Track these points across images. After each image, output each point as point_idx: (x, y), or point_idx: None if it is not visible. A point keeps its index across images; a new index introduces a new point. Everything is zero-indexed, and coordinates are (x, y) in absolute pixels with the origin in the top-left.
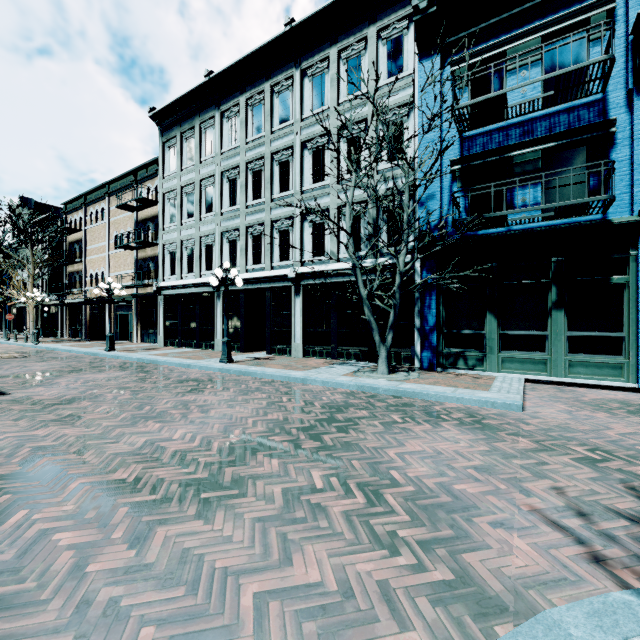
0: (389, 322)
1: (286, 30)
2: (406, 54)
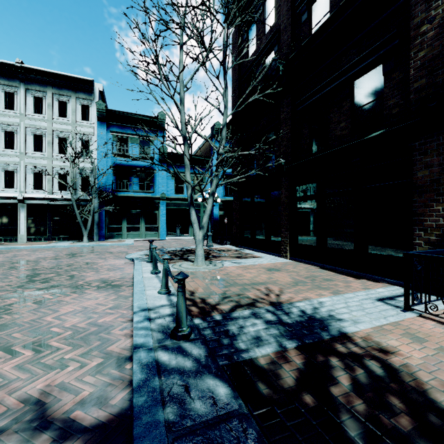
0: (88, 223)
1: (17, 65)
2: (91, 114)
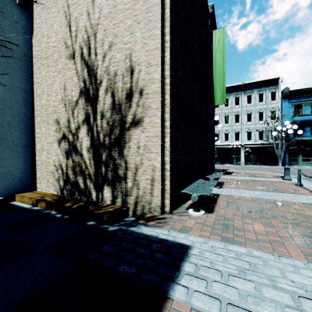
0: (281, 156)
1: (242, 84)
2: (276, 96)
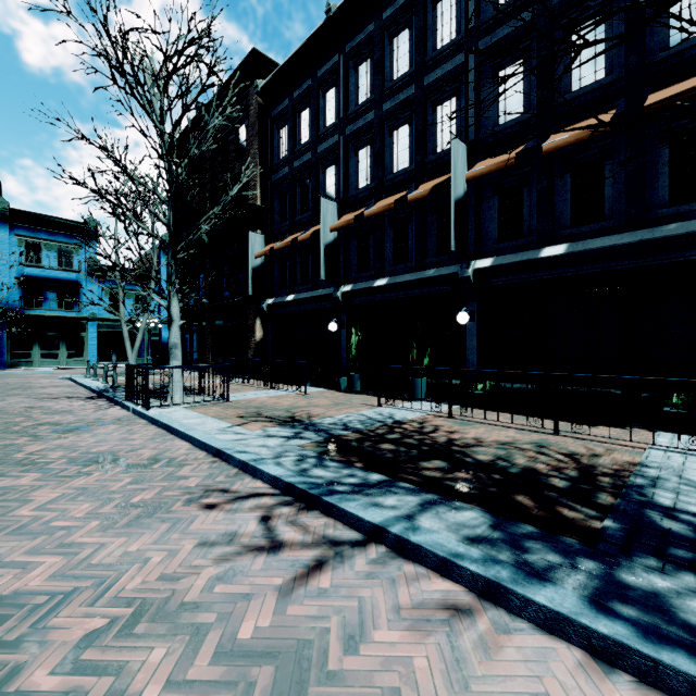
0: None
1: None
2: None
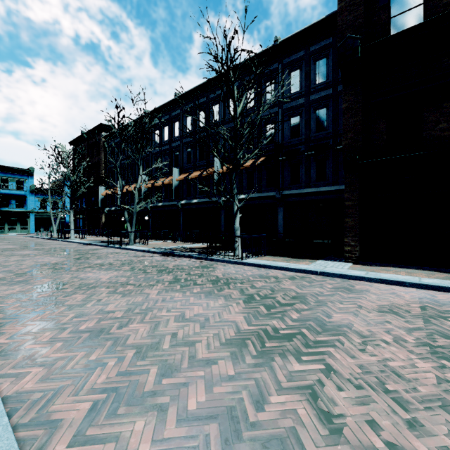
0: None
1: None
2: None
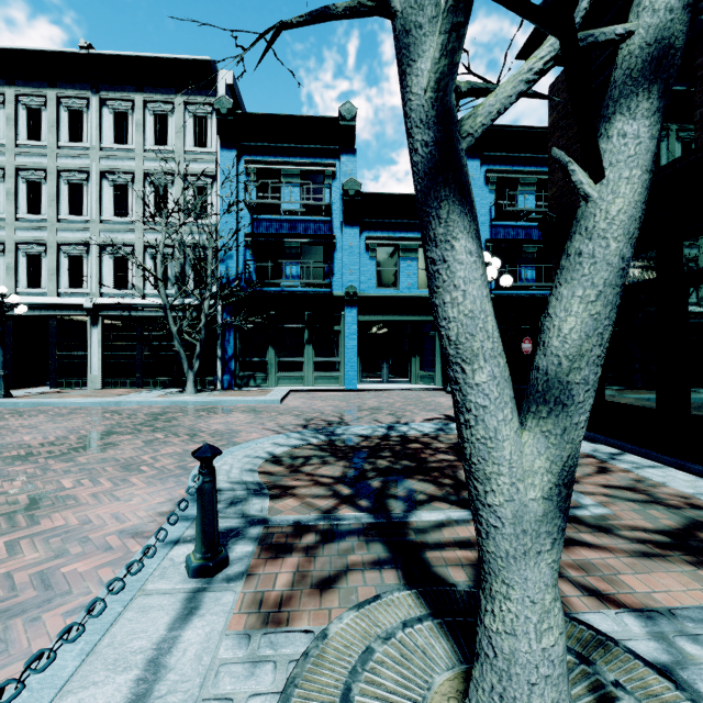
0: (196, 353)
1: (82, 52)
2: (210, 134)
